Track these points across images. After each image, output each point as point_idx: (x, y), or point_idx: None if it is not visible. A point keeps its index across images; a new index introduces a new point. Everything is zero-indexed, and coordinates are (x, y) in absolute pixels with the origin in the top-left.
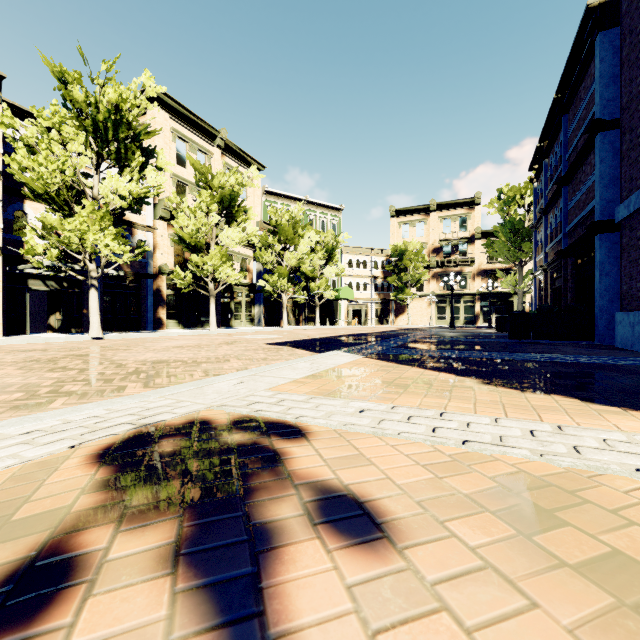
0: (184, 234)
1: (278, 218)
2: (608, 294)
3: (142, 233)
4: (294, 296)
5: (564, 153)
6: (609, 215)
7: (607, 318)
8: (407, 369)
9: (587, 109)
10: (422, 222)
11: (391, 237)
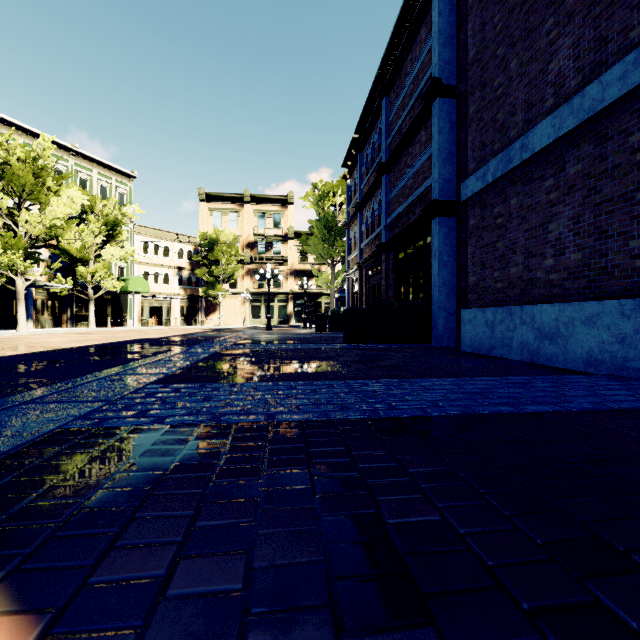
0: None
1: (5, 154)
2: (446, 288)
3: None
4: (44, 283)
5: (385, 138)
6: (447, 196)
7: (445, 316)
8: None
9: (415, 82)
10: (236, 212)
11: (201, 224)
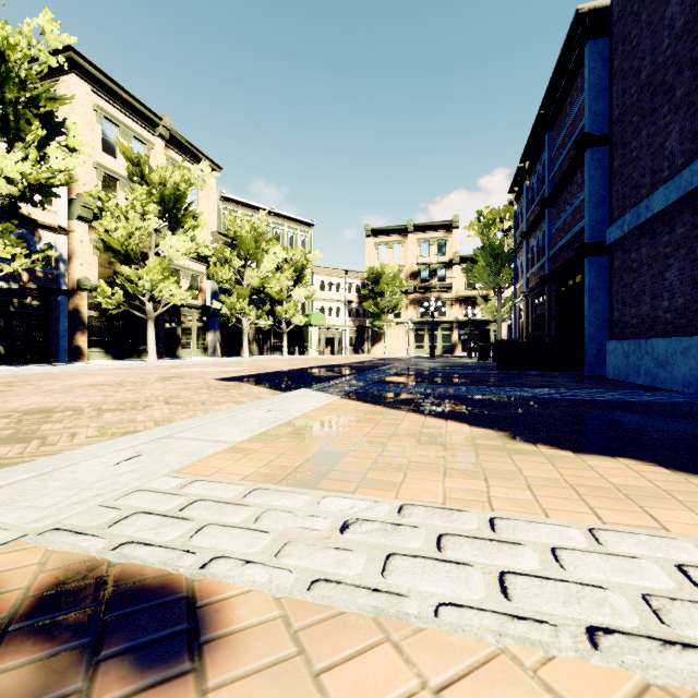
0: (111, 239)
1: (237, 229)
2: (597, 321)
3: (51, 236)
4: (257, 321)
5: (548, 173)
6: (598, 237)
7: (596, 347)
8: (400, 416)
9: (573, 125)
10: (399, 244)
11: (367, 258)
